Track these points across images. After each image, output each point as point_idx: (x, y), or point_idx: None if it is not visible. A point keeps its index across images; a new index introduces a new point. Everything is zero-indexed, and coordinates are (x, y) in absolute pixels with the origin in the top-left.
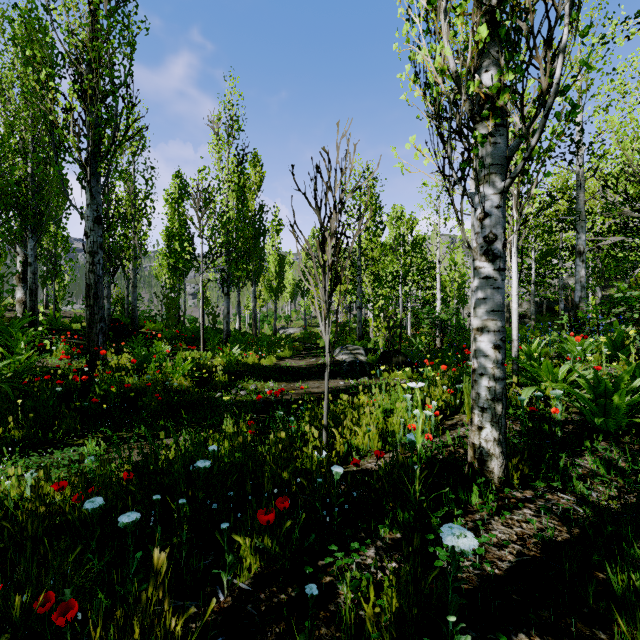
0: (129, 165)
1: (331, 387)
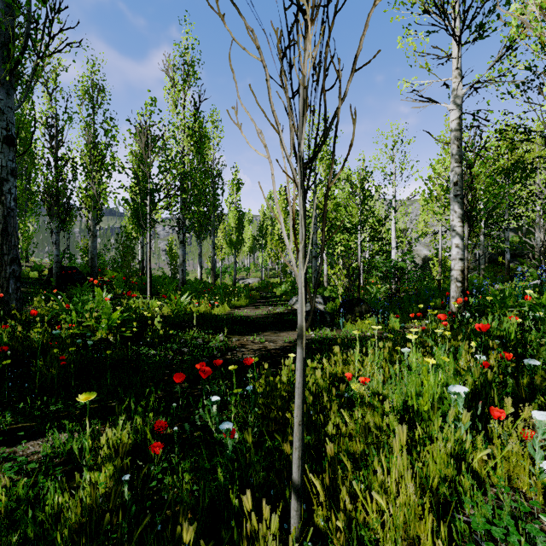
0: (88, 116)
1: (290, 341)
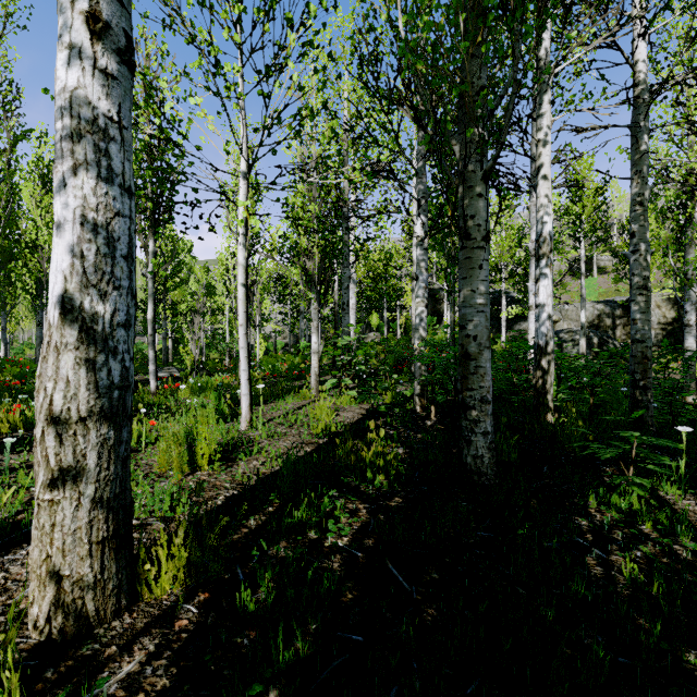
0: None
1: None
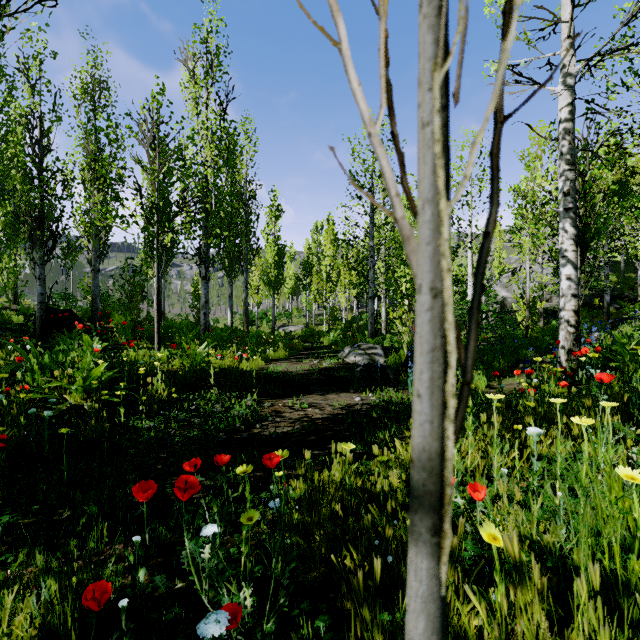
0: (88, 120)
1: (342, 406)
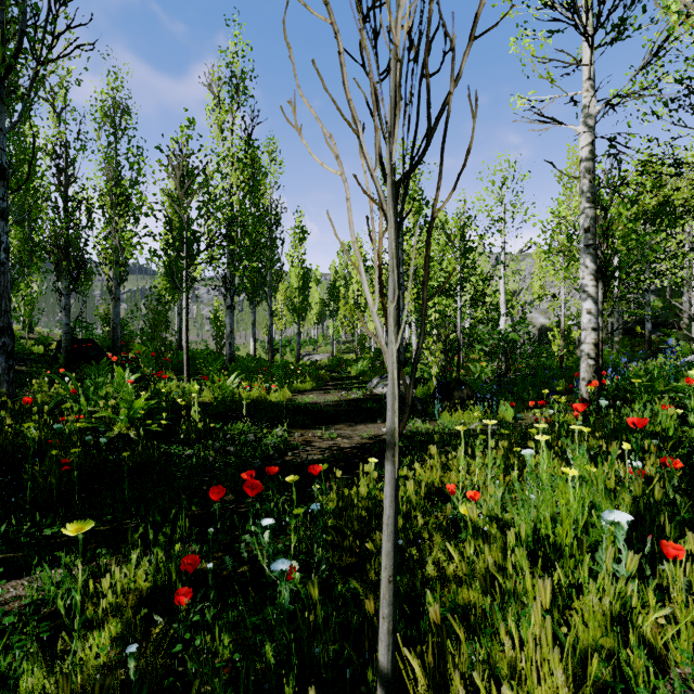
0: (108, 144)
1: (369, 436)
